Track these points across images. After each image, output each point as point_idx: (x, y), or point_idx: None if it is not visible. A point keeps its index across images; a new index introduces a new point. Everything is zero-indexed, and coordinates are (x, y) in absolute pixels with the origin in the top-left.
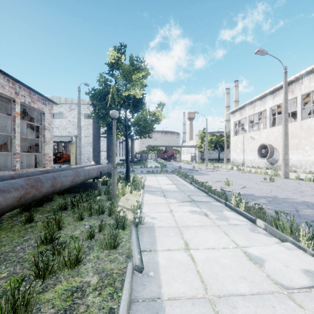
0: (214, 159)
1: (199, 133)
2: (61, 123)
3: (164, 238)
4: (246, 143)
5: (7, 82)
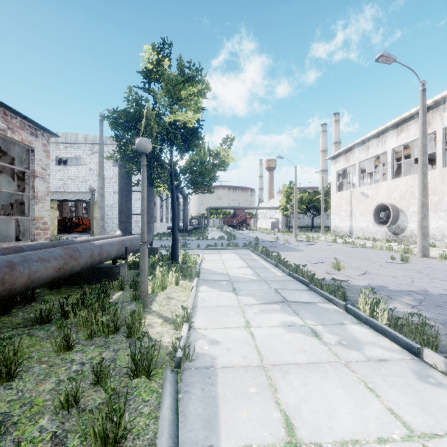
0: (305, 227)
1: (284, 189)
2: (78, 173)
3: (235, 403)
4: (355, 202)
5: None
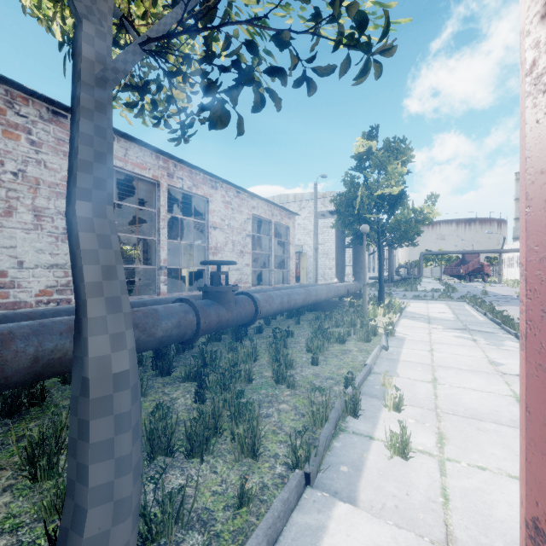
0: None
1: None
2: None
3: (411, 344)
4: None
5: (267, 207)
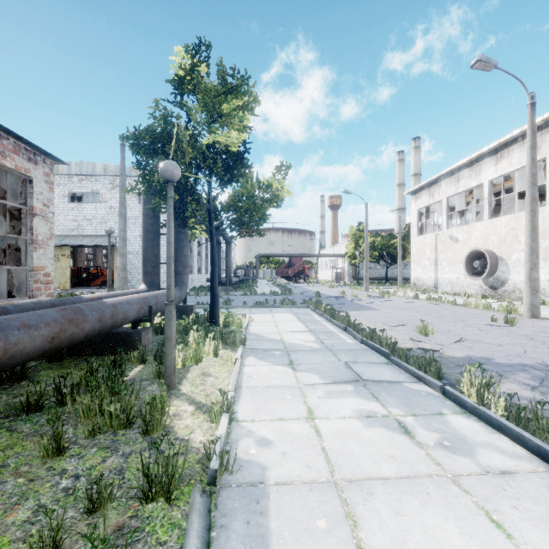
0: (378, 279)
1: (352, 232)
2: (96, 212)
3: (296, 548)
4: (441, 248)
5: None
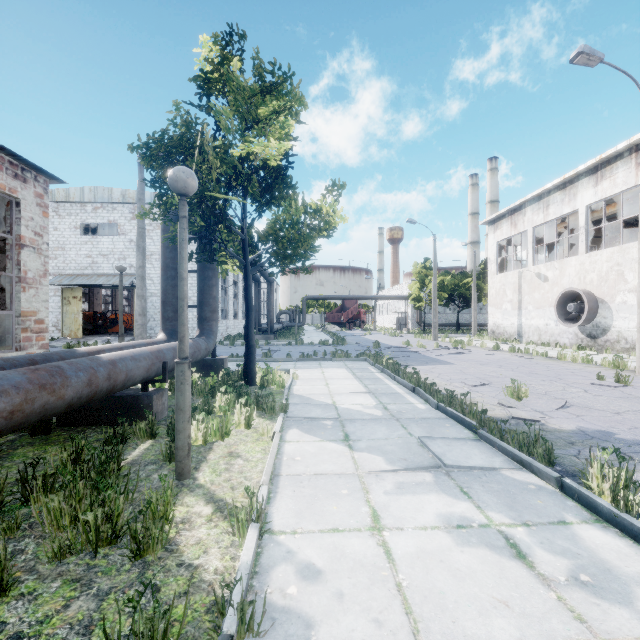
0: (447, 325)
1: (416, 269)
2: (114, 247)
3: None
4: (526, 288)
5: None
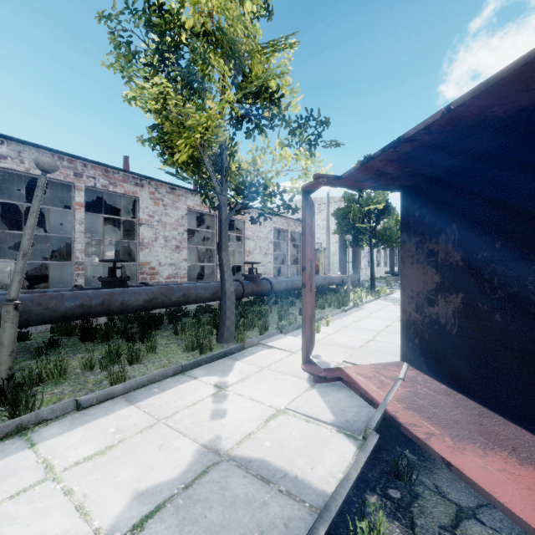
0: None
1: None
2: None
3: (365, 310)
4: None
5: (284, 221)
